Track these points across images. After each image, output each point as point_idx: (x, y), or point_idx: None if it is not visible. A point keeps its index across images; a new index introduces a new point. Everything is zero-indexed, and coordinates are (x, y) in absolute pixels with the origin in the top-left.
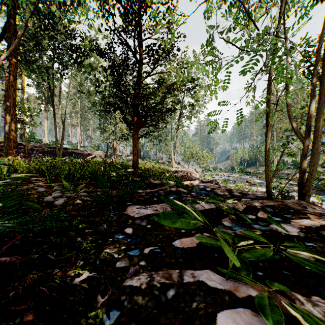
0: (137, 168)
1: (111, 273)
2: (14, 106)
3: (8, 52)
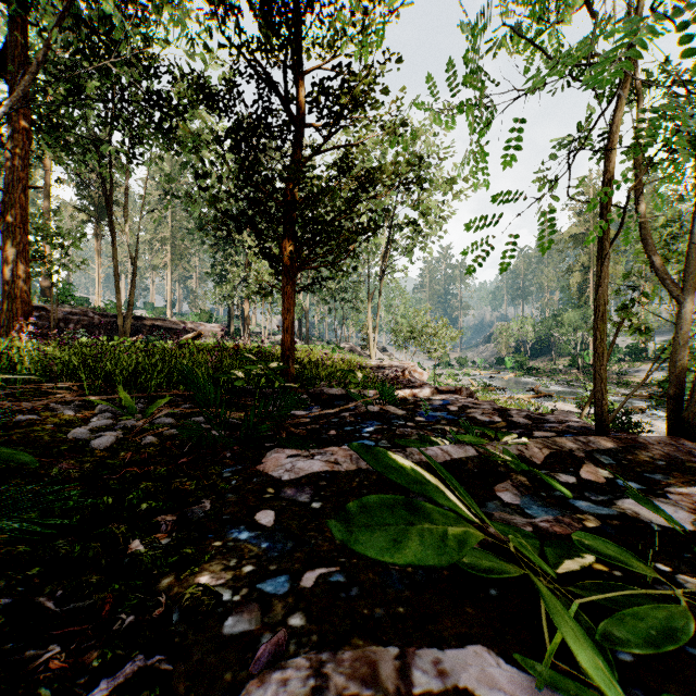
0: (292, 361)
1: (207, 656)
2: (25, 225)
3: (8, 103)
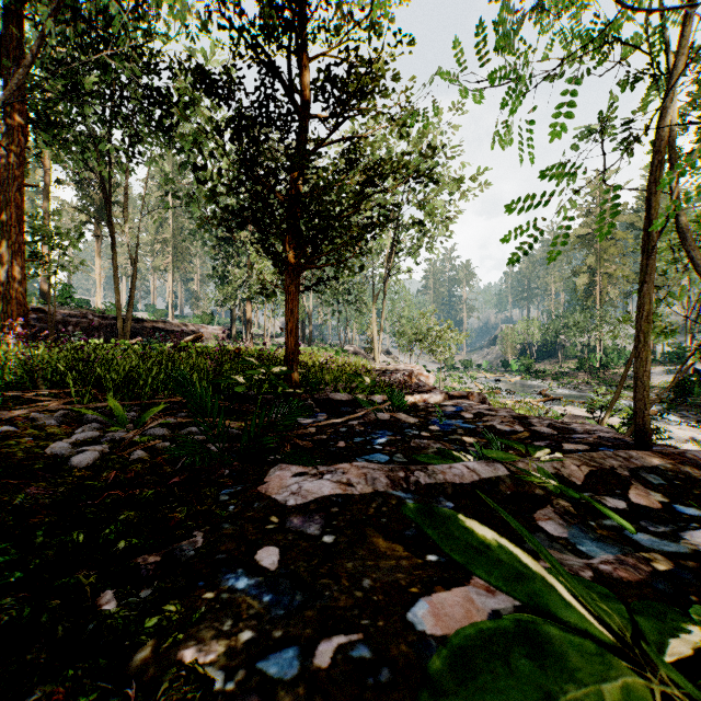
0: (296, 365)
1: None
2: (20, 225)
3: (1, 97)
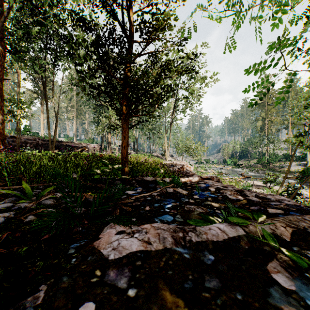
0: (127, 164)
1: None
2: (2, 97)
3: None
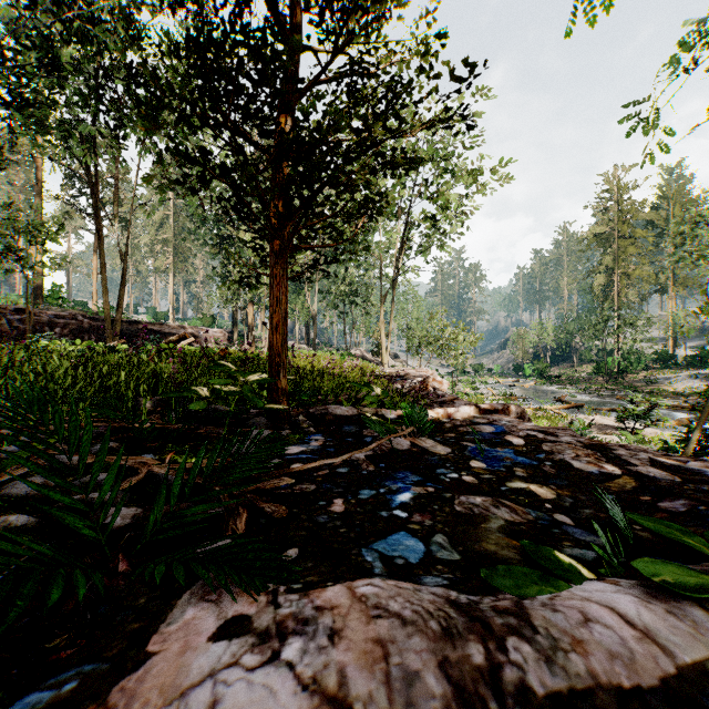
0: (284, 371)
1: None
2: None
3: None
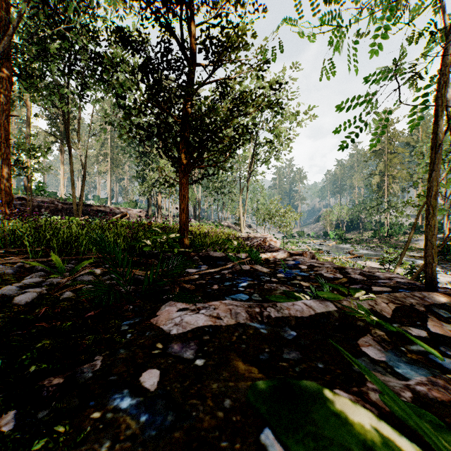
0: (186, 233)
1: None
2: (7, 141)
3: None
